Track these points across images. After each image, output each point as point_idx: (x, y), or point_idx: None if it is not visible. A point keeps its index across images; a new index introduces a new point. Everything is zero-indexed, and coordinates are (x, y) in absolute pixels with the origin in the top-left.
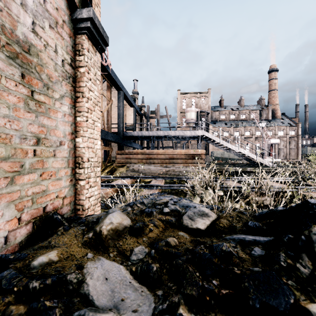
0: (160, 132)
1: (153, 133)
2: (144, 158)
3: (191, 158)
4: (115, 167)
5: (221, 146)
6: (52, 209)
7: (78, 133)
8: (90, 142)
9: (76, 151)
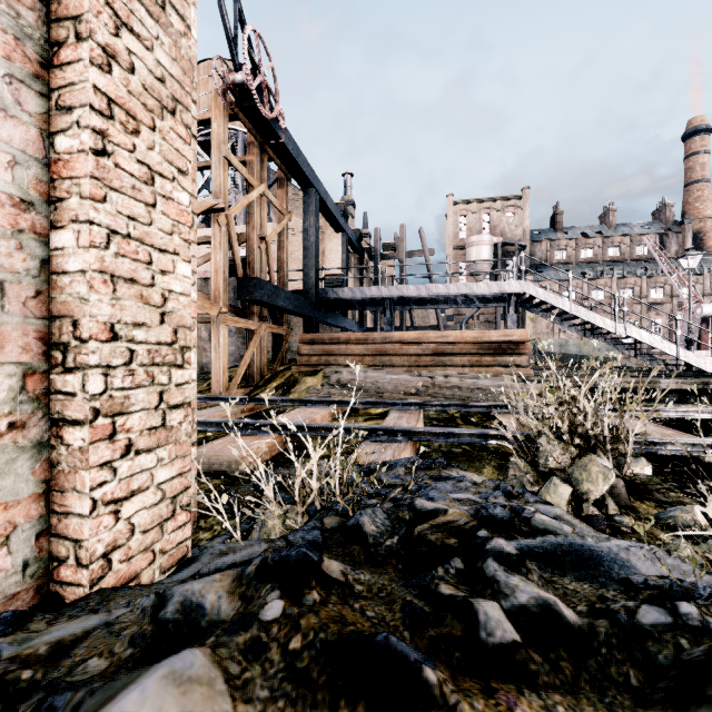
0: (407, 287)
1: (390, 291)
2: (368, 352)
3: (491, 353)
4: (295, 374)
5: (570, 322)
6: None
7: (60, 209)
8: (123, 257)
9: (52, 293)
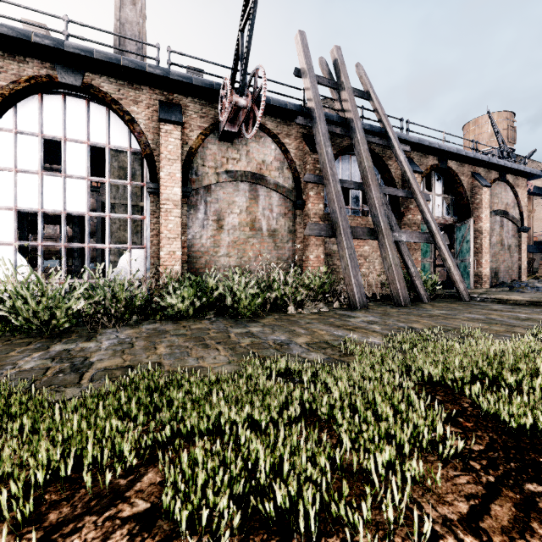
0: None
1: None
2: None
3: None
4: (537, 276)
5: None
6: (513, 279)
7: (519, 260)
8: (523, 262)
9: (518, 265)
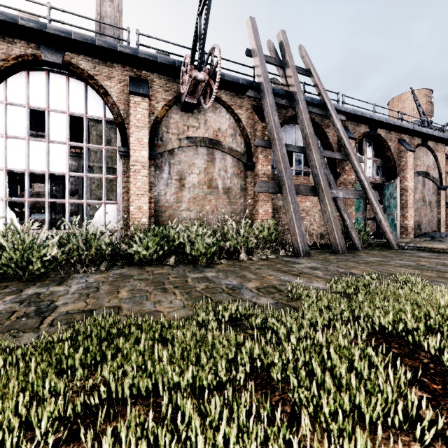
0: None
1: None
2: None
3: None
4: None
5: None
6: (433, 230)
7: (438, 214)
8: (441, 216)
9: (437, 218)
